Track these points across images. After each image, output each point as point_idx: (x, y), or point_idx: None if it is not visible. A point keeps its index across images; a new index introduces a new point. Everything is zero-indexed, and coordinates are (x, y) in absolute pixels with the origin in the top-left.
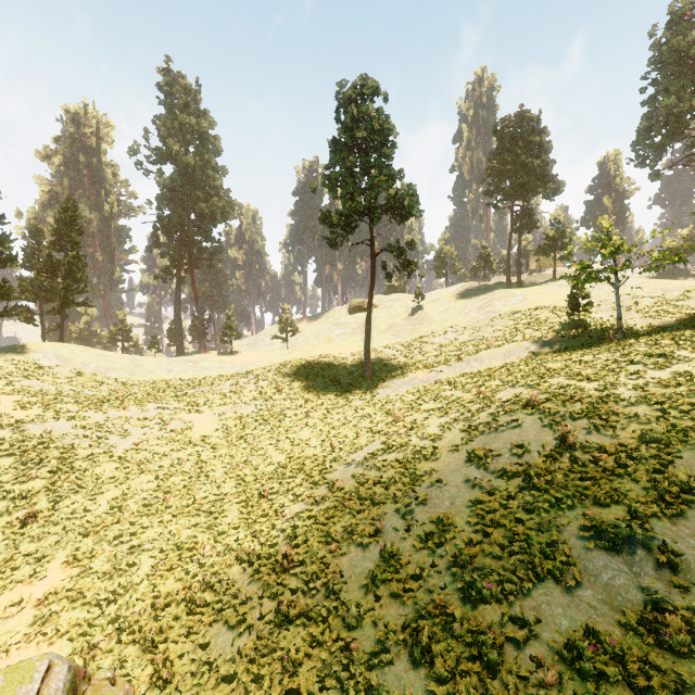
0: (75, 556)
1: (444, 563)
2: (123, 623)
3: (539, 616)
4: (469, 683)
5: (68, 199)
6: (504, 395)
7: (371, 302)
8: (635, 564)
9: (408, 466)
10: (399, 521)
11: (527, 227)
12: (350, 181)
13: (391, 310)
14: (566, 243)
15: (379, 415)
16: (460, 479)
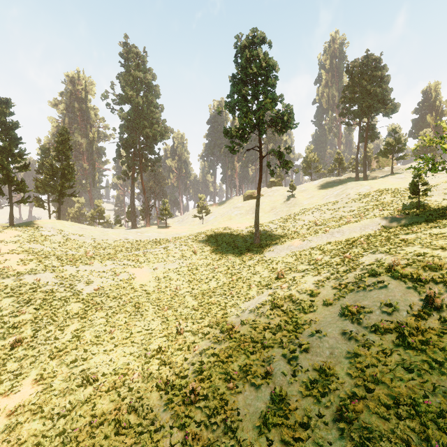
0: (42, 375)
1: (330, 414)
2: (66, 438)
3: None
4: None
5: (63, 128)
6: (366, 260)
7: (260, 191)
8: None
9: (291, 315)
10: (285, 366)
11: (370, 137)
12: (244, 105)
13: (272, 197)
14: (401, 147)
15: (266, 272)
16: (337, 331)
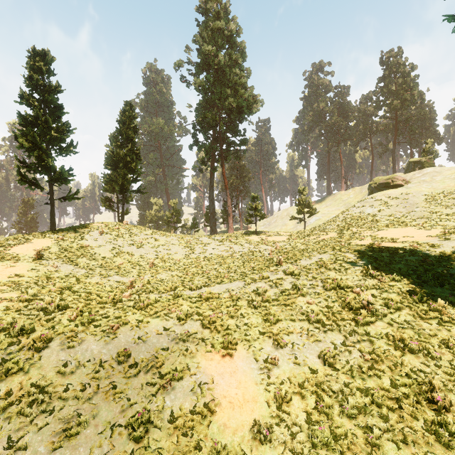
0: None
1: None
2: None
3: None
4: None
5: (127, 103)
6: None
7: None
8: None
9: None
10: None
11: None
12: None
13: (434, 183)
14: None
15: None
16: None
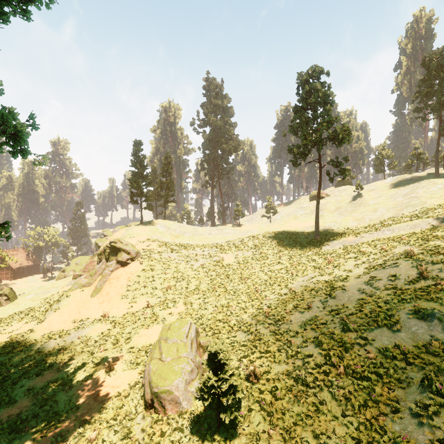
0: (185, 302)
1: (338, 320)
2: (205, 325)
3: (375, 339)
4: (335, 352)
5: (167, 153)
6: (397, 251)
7: (319, 195)
8: (432, 326)
9: (330, 283)
10: (320, 304)
11: None
12: (304, 128)
13: (339, 197)
14: None
15: (320, 260)
16: (355, 289)
